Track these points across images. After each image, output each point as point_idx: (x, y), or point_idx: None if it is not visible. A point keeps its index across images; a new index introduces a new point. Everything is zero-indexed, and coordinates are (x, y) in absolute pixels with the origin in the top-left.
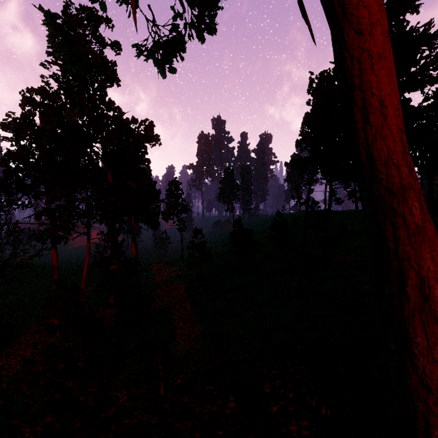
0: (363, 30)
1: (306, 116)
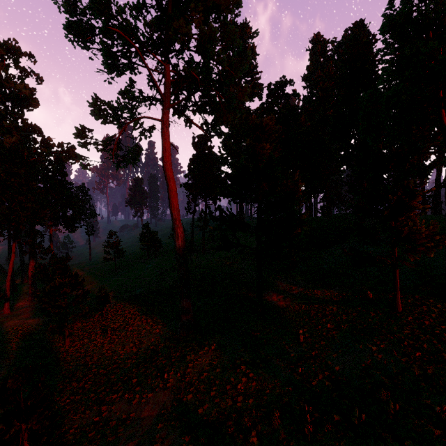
0: (171, 190)
1: (191, 159)
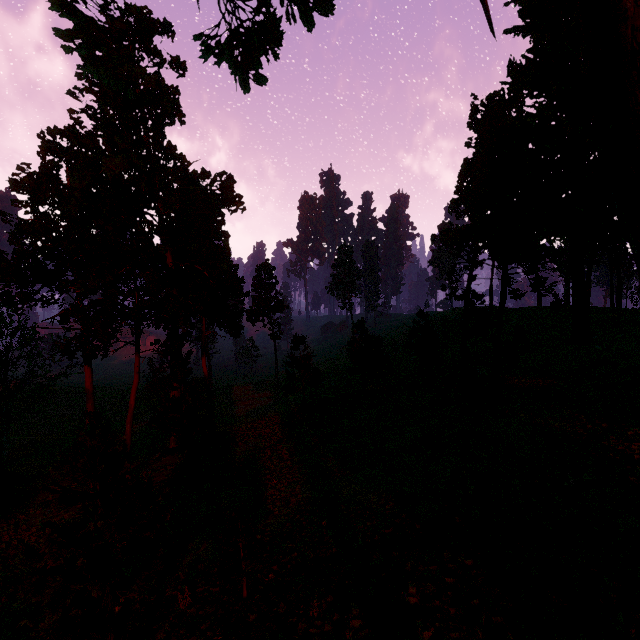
0: None
1: (466, 163)
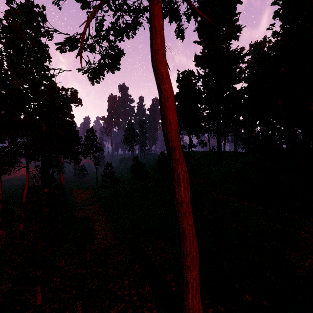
0: (165, 98)
1: (175, 96)
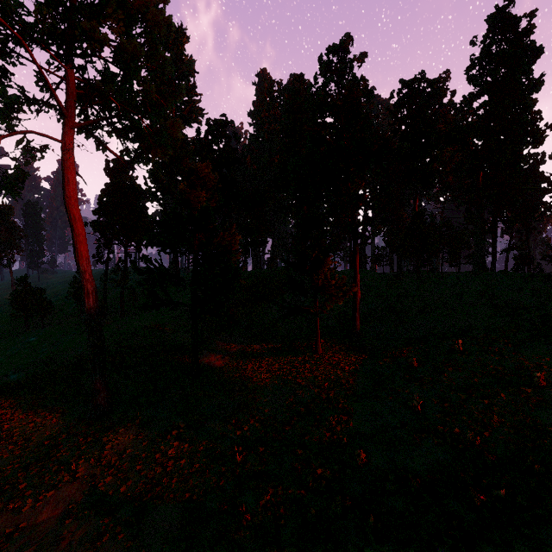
0: (77, 235)
1: (103, 190)
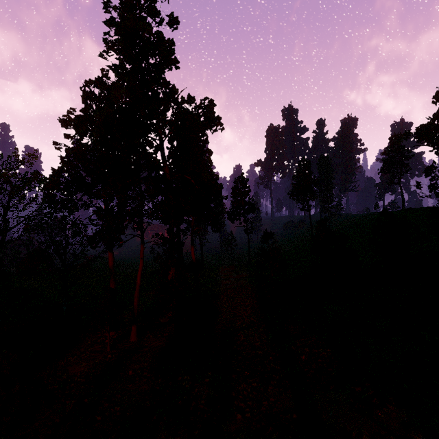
0: None
1: None
